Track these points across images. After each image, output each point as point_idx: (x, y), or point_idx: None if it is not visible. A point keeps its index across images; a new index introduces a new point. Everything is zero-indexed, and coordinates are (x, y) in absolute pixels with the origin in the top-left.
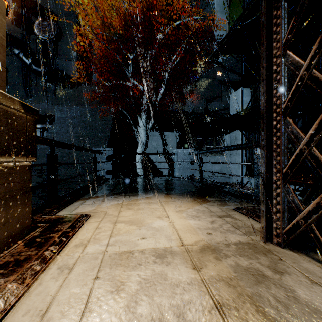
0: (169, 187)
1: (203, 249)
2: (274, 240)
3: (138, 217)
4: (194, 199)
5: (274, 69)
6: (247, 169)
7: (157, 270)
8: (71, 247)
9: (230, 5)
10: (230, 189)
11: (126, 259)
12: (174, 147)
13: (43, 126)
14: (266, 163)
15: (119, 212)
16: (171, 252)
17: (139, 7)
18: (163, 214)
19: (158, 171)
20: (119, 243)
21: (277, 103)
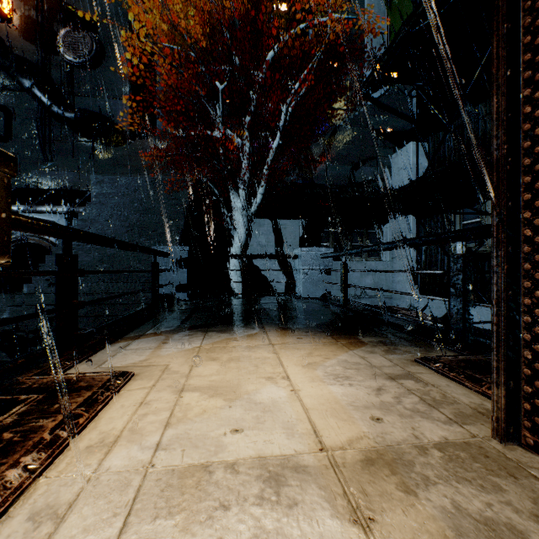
0: (288, 315)
1: (368, 462)
2: (525, 440)
3: (227, 378)
4: (336, 339)
5: (525, 60)
6: (422, 283)
7: (266, 528)
8: (77, 453)
9: (391, 2)
10: (400, 320)
11: (193, 489)
12: (295, 245)
13: (70, 208)
14: (506, 268)
15: (193, 365)
16: (298, 469)
17: (234, 0)
18: (278, 370)
19: (268, 286)
20: (183, 444)
21: (535, 135)
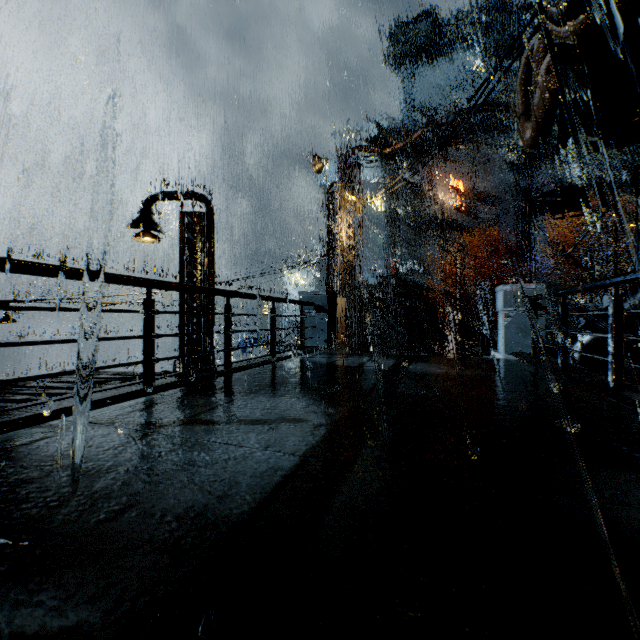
0: None
1: None
2: None
3: None
4: None
5: None
6: None
7: None
8: None
9: None
10: None
11: None
12: None
13: None
14: None
15: None
16: None
17: None
18: None
19: None
20: None
21: None
